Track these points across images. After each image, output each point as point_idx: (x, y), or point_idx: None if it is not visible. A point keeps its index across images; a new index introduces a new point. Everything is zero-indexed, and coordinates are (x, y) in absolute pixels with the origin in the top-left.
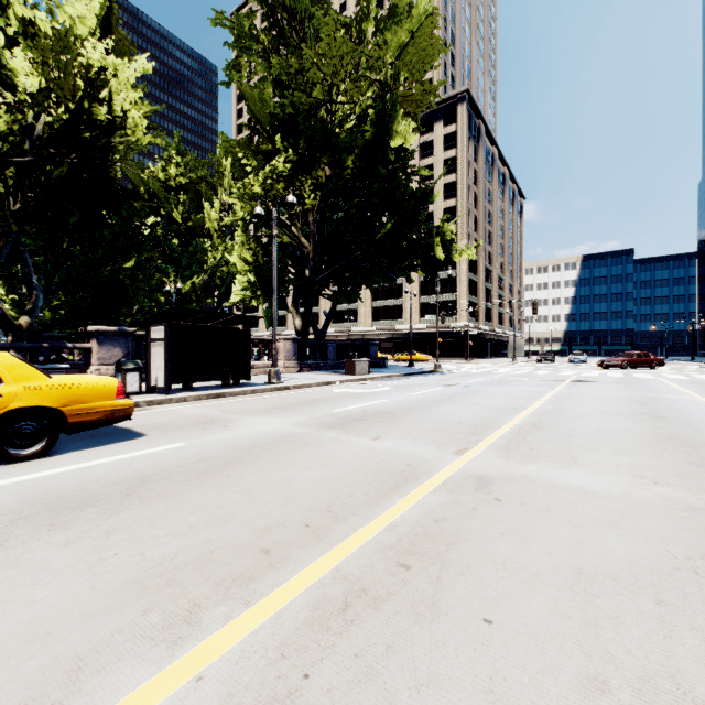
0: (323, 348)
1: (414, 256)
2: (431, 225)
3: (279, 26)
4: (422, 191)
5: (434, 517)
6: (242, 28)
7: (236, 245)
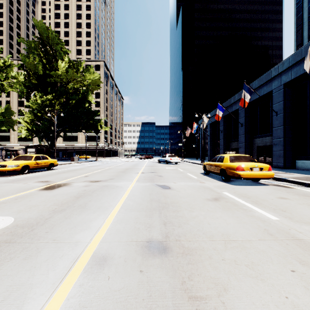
0: (57, 153)
1: (92, 128)
2: (97, 121)
3: (45, 47)
4: (95, 112)
5: (108, 168)
6: (30, 44)
7: (26, 117)
